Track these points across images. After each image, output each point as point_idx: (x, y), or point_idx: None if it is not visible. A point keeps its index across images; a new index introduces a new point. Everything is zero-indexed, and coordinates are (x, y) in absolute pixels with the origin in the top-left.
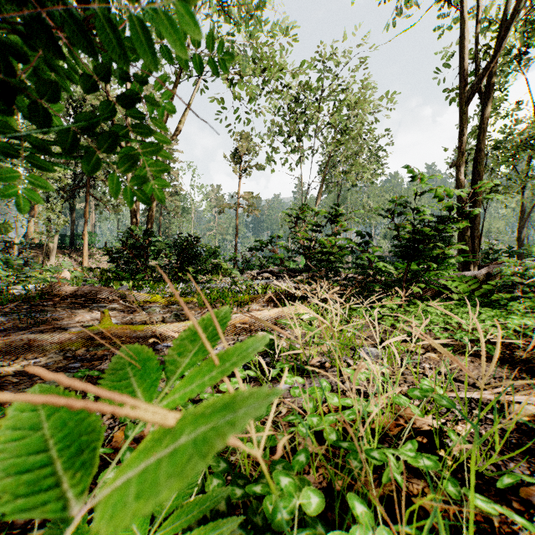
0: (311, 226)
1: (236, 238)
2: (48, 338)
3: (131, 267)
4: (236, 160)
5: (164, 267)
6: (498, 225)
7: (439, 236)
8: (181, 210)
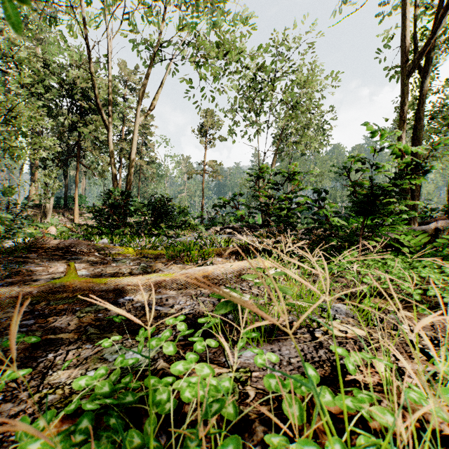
0: (269, 185)
1: (203, 199)
2: (11, 292)
3: (112, 224)
4: (203, 134)
5: (139, 224)
6: (428, 187)
7: (395, 191)
8: (157, 176)
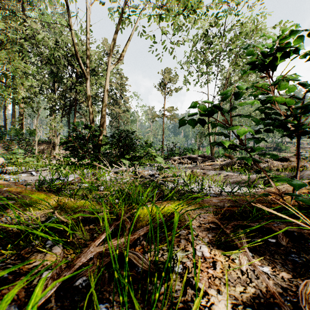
0: None
1: (163, 136)
2: None
3: None
4: (163, 87)
5: (105, 154)
6: None
7: None
8: (131, 121)
